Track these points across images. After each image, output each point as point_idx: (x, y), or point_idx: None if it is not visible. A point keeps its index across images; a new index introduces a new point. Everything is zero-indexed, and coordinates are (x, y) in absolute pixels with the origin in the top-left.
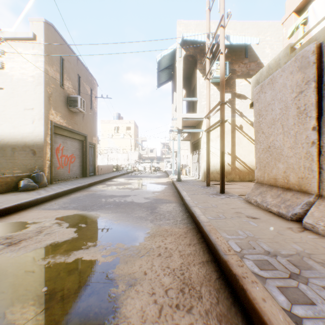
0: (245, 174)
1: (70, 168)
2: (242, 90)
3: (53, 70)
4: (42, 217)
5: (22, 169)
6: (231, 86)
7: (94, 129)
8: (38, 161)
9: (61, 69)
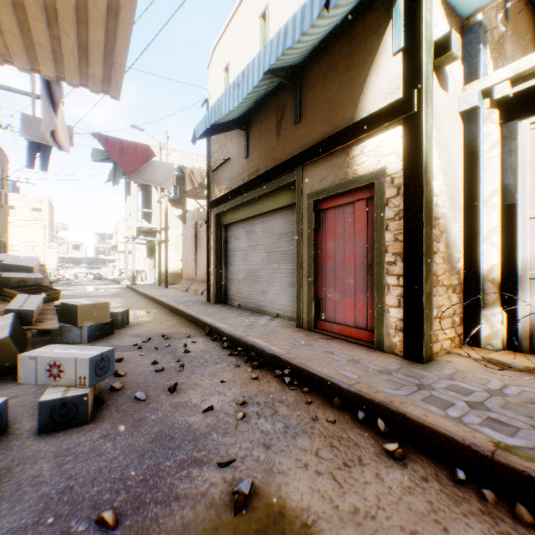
0: None
1: None
2: (192, 208)
3: None
4: None
5: None
6: (183, 204)
7: (7, 222)
8: None
9: None
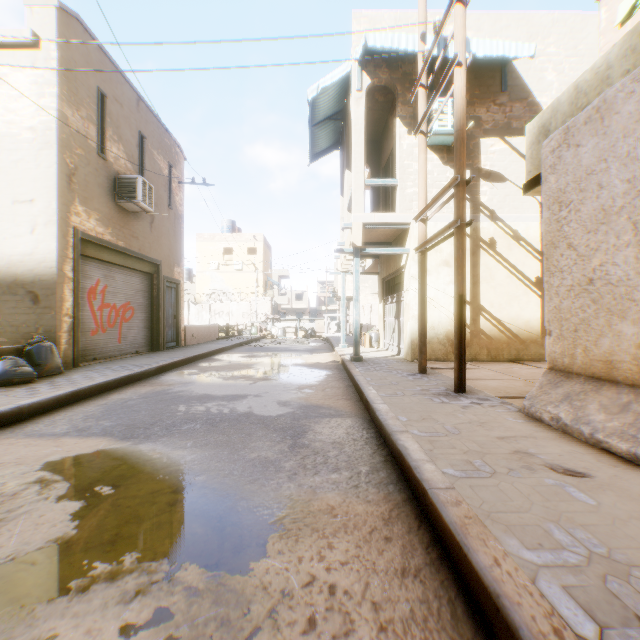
0: (500, 346)
1: (123, 332)
2: (494, 163)
3: (79, 116)
4: (12, 460)
5: (9, 335)
6: (471, 154)
7: (177, 249)
8: (45, 317)
9: (99, 116)
